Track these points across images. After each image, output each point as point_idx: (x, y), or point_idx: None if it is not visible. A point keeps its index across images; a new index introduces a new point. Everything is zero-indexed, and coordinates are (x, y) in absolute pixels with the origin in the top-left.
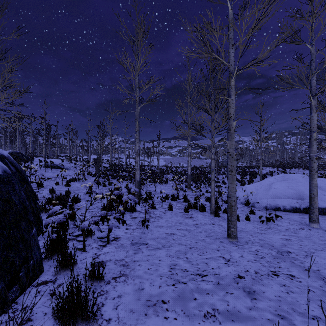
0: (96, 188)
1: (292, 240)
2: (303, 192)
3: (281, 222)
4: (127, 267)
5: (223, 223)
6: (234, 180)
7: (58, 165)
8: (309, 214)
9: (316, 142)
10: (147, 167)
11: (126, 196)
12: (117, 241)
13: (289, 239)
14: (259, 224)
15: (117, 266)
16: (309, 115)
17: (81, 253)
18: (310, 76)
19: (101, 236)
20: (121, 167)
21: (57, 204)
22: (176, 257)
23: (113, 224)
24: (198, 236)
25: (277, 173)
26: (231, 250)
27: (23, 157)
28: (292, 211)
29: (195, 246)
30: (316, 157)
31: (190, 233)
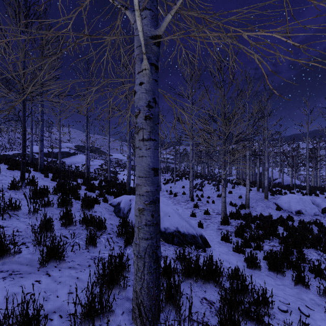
0: None
1: None
2: None
3: None
4: None
5: None
6: None
7: None
8: None
9: None
10: None
11: None
12: None
13: None
14: None
15: None
16: None
17: None
18: None
19: None
20: None
21: None
22: None
23: None
24: None
25: None
26: None
27: None
28: None
29: None
30: None
31: None
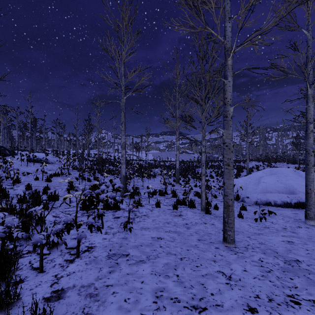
0: (79, 183)
1: (295, 243)
2: (293, 187)
3: (276, 219)
4: (95, 298)
5: (215, 222)
6: (231, 175)
7: (42, 159)
8: (306, 210)
9: (313, 134)
10: (136, 162)
11: (104, 195)
12: (90, 252)
13: (291, 241)
14: (253, 222)
15: (81, 298)
16: (306, 105)
17: (35, 276)
18: (309, 62)
19: (71, 245)
20: (109, 162)
21: (3, 210)
22: (164, 276)
23: (83, 233)
24: (189, 240)
25: (263, 167)
26: (230, 260)
27: (5, 151)
28: (283, 206)
29: (187, 255)
30: (312, 149)
31: (180, 236)
